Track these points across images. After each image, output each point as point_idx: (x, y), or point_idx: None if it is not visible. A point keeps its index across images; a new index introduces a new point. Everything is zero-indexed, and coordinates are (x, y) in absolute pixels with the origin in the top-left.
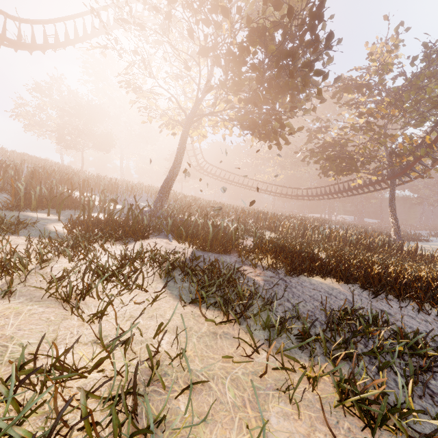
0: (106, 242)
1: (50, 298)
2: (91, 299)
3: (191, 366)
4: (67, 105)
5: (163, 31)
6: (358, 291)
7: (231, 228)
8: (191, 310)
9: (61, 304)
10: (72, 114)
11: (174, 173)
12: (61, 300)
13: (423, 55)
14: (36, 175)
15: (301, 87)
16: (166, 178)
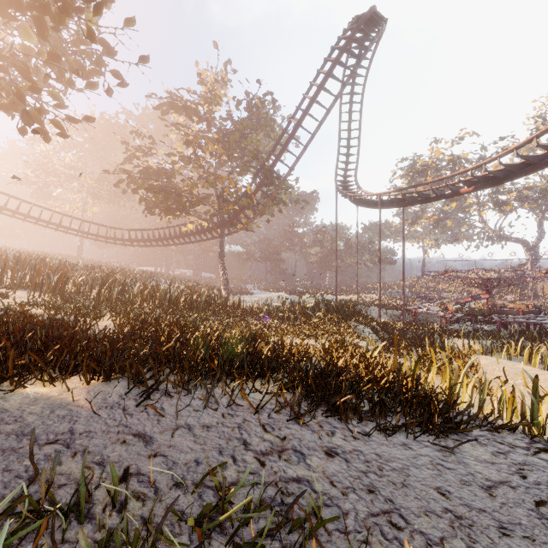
0: None
1: None
2: None
3: None
4: None
5: None
6: (123, 392)
7: None
8: None
9: None
10: None
11: None
12: None
13: (247, 103)
14: None
15: (58, 13)
16: None
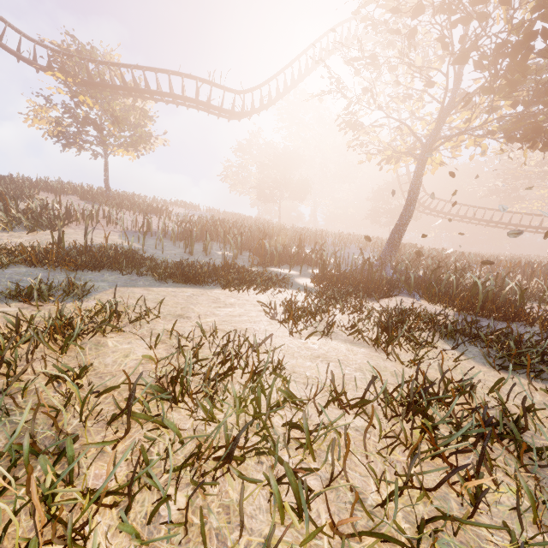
0: (354, 298)
1: (357, 342)
2: (390, 348)
3: (547, 426)
4: (264, 158)
5: (400, 53)
6: None
7: (507, 287)
8: (506, 376)
9: (370, 348)
10: (271, 167)
11: (407, 218)
12: (367, 345)
13: None
14: (265, 233)
15: None
16: (396, 226)
